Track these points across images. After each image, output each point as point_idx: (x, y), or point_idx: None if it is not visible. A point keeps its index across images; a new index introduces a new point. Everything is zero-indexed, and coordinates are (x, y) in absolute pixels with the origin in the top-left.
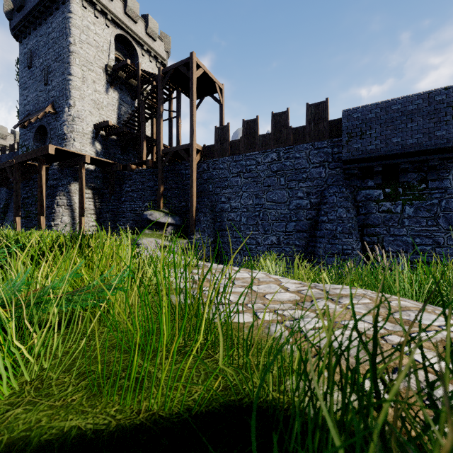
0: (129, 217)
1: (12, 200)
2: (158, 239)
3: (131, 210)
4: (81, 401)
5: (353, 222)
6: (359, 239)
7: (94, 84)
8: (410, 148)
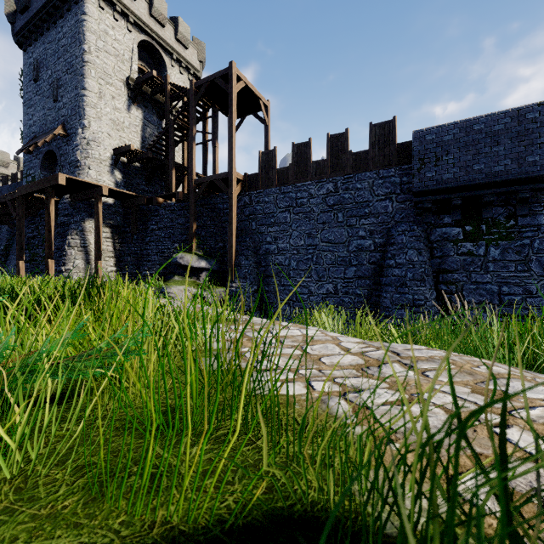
0: (156, 261)
1: (15, 240)
2: (190, 287)
3: (157, 252)
4: (76, 509)
5: (426, 267)
6: (434, 287)
7: (113, 101)
8: (496, 177)
